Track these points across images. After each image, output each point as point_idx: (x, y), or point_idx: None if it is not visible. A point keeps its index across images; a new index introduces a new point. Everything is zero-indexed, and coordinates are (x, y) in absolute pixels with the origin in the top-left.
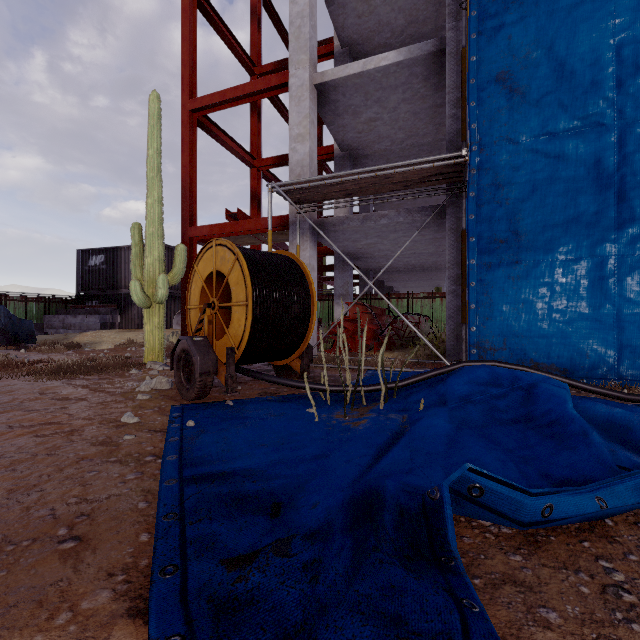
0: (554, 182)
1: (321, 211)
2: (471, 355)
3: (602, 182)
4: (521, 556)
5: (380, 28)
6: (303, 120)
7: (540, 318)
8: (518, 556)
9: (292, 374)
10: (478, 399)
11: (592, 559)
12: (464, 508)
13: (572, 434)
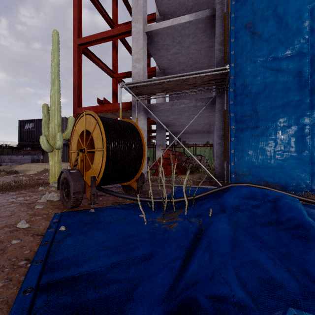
0: (276, 83)
1: (149, 102)
2: (231, 178)
3: (302, 84)
4: None
5: (180, 6)
6: (139, 50)
7: (269, 158)
8: None
9: (132, 190)
10: (244, 208)
11: None
12: None
13: (313, 236)
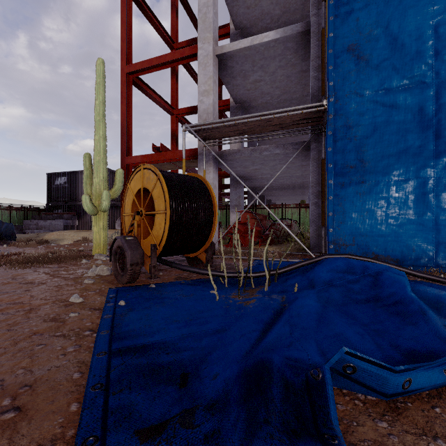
0: (389, 124)
1: (221, 146)
2: (329, 249)
3: (424, 124)
4: (386, 423)
5: (263, 16)
6: (208, 80)
7: (379, 222)
8: (384, 423)
9: (200, 263)
10: (338, 283)
11: (445, 425)
12: (338, 382)
13: (412, 312)
